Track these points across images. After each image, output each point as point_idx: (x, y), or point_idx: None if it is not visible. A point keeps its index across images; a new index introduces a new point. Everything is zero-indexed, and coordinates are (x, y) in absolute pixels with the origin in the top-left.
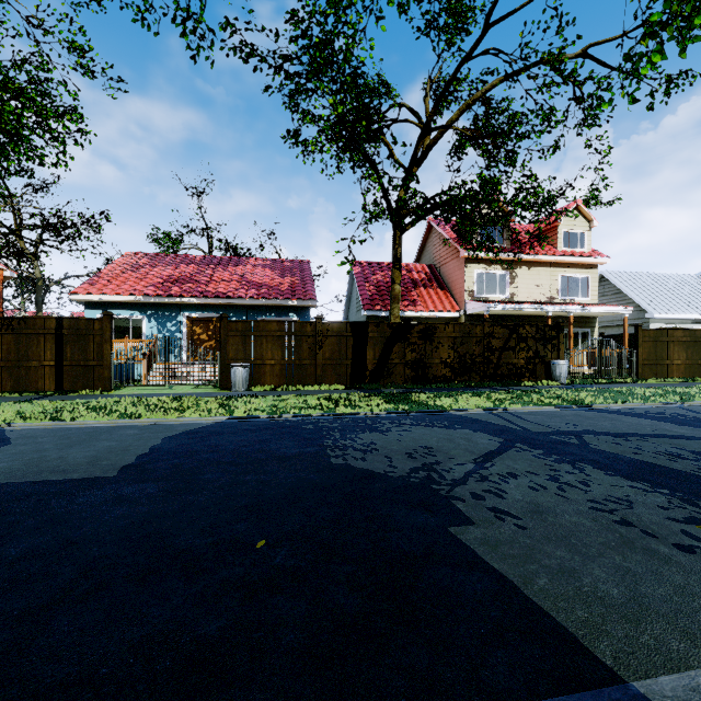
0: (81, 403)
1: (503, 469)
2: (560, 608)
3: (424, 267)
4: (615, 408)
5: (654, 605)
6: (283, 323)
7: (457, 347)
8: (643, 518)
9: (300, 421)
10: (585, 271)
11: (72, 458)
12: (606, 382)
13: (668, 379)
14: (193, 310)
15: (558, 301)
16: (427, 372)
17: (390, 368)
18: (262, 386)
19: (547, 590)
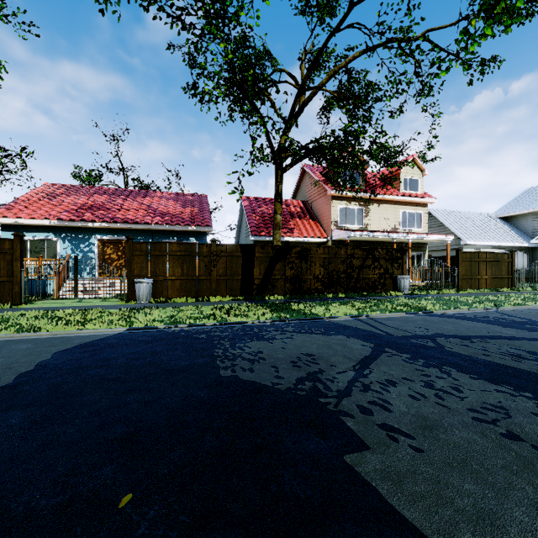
0: None
1: (381, 376)
2: None
3: (299, 203)
4: (450, 313)
5: None
6: (182, 245)
7: (326, 265)
8: (526, 429)
9: (194, 330)
10: (419, 208)
11: None
12: (436, 292)
13: (480, 290)
14: (104, 233)
15: (399, 231)
16: (303, 286)
17: (273, 282)
18: (164, 298)
19: None
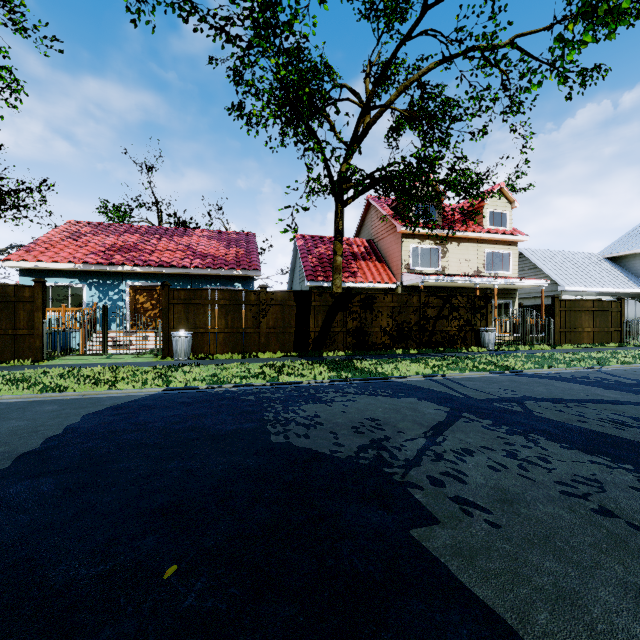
0: (3, 375)
1: (456, 444)
2: None
3: (363, 242)
4: (543, 372)
5: None
6: (226, 292)
7: (395, 316)
8: (622, 505)
9: (241, 391)
10: (507, 247)
11: None
12: (528, 348)
13: (581, 345)
14: (136, 279)
15: (484, 274)
16: (368, 340)
17: (332, 336)
18: (205, 354)
19: (553, 634)
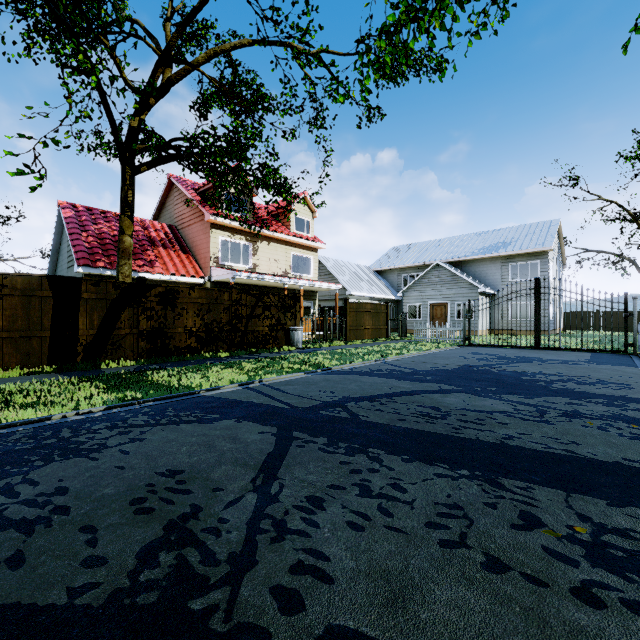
0: None
1: (298, 491)
2: None
3: (164, 226)
4: (347, 368)
5: None
6: None
7: (204, 314)
8: (498, 540)
9: None
10: (310, 252)
11: None
12: (328, 345)
13: (364, 340)
14: None
15: (291, 276)
16: (168, 344)
17: (117, 340)
18: None
19: None
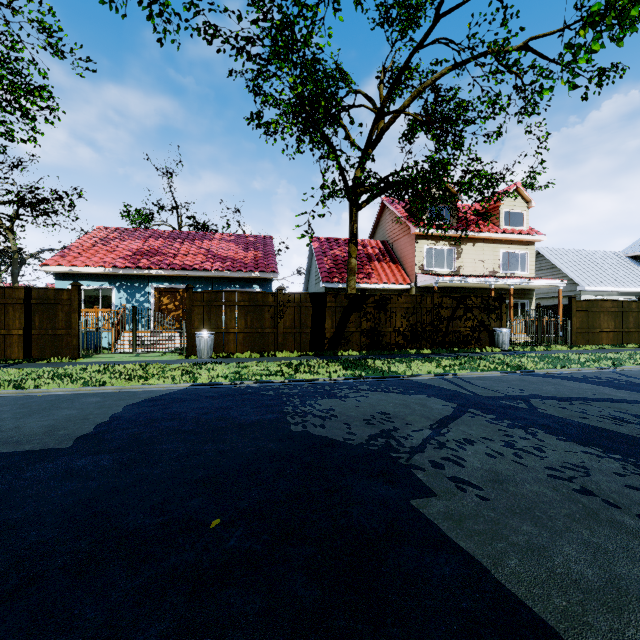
0: (47, 371)
1: (459, 435)
2: (535, 595)
3: (378, 243)
4: (555, 372)
5: (632, 588)
6: (246, 294)
7: (409, 317)
8: (602, 486)
9: (261, 387)
10: (524, 247)
11: (28, 428)
12: (543, 349)
13: (599, 346)
14: (161, 281)
15: (499, 275)
16: (381, 340)
17: (347, 336)
18: (226, 353)
19: (518, 573)
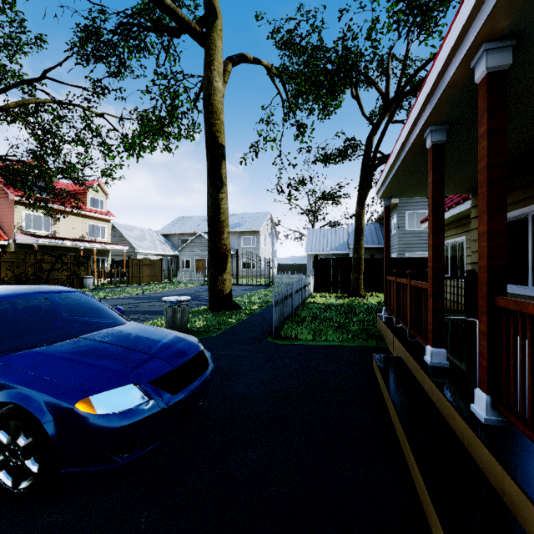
0: None
1: None
2: None
3: None
4: (116, 297)
5: None
6: None
7: (14, 269)
8: None
9: None
10: (104, 223)
11: None
12: (114, 287)
13: (142, 283)
14: None
15: (87, 239)
16: None
17: None
18: None
19: None
